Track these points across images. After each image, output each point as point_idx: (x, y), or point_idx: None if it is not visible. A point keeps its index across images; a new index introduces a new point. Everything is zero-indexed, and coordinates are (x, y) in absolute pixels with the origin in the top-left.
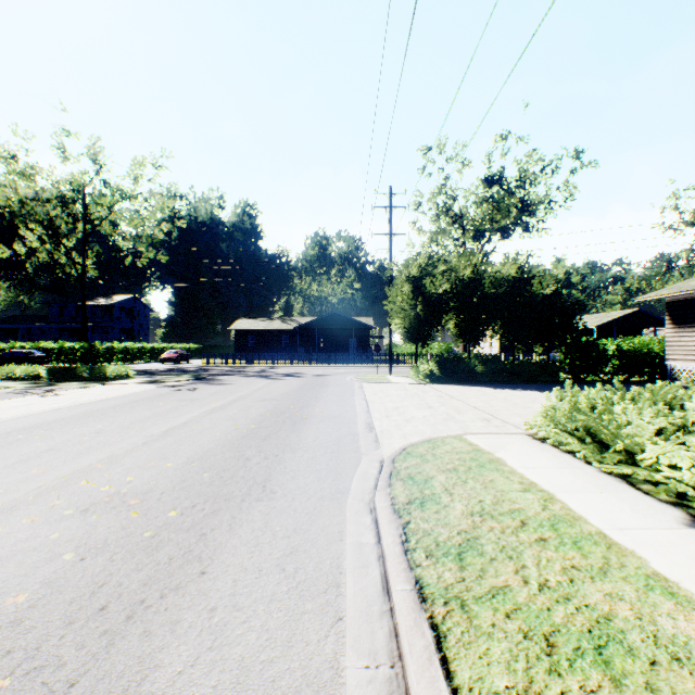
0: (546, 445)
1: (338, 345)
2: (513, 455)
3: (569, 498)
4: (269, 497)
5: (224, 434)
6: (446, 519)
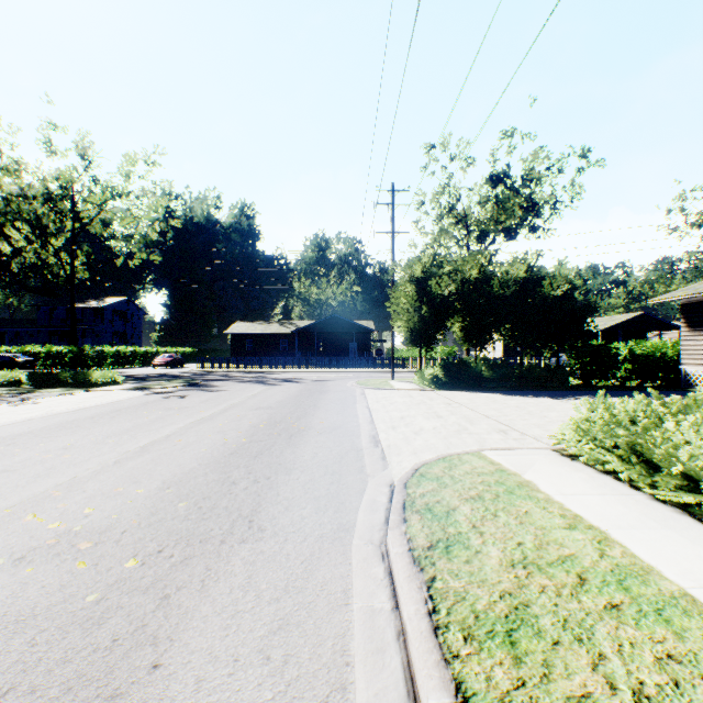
0: (579, 464)
1: (338, 349)
2: (544, 477)
3: (628, 539)
4: (256, 537)
5: (210, 450)
6: (482, 573)
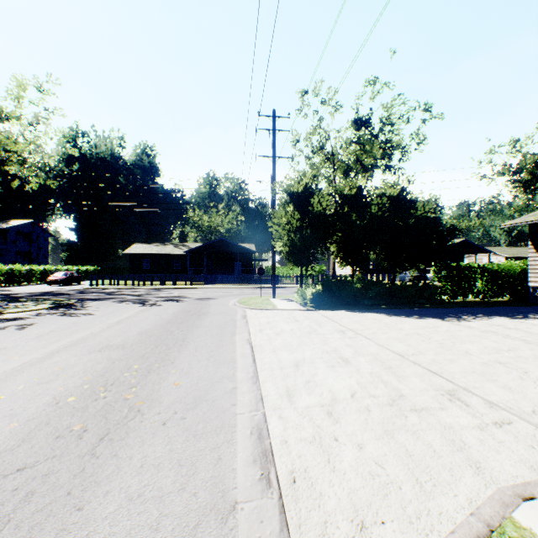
0: None
1: (224, 268)
2: None
3: None
4: None
5: None
6: None
